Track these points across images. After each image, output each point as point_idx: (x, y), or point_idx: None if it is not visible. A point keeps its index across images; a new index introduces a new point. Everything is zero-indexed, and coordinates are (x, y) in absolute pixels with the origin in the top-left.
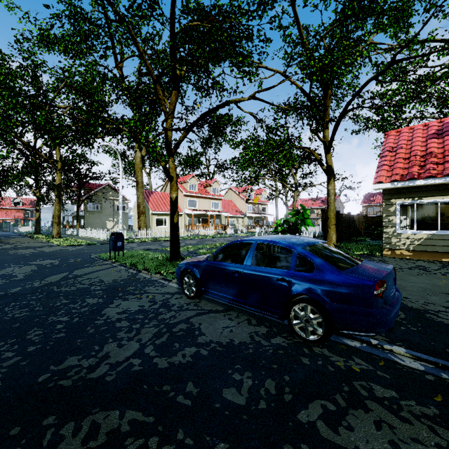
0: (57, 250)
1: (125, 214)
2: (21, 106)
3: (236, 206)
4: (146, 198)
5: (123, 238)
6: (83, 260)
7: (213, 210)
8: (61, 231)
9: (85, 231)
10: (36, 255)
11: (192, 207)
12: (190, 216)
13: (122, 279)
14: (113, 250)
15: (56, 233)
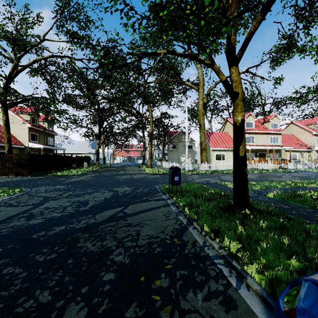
0: (141, 177)
1: (193, 151)
2: (133, 88)
3: (299, 140)
4: (207, 138)
5: (179, 173)
6: (148, 191)
7: (272, 144)
8: (155, 163)
9: (166, 163)
10: (125, 181)
11: (249, 143)
12: (246, 151)
13: (162, 239)
14: (171, 184)
15: (149, 164)
